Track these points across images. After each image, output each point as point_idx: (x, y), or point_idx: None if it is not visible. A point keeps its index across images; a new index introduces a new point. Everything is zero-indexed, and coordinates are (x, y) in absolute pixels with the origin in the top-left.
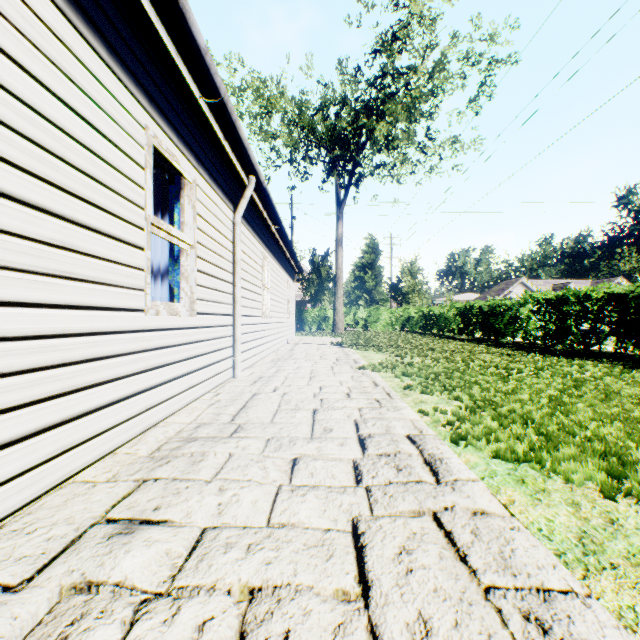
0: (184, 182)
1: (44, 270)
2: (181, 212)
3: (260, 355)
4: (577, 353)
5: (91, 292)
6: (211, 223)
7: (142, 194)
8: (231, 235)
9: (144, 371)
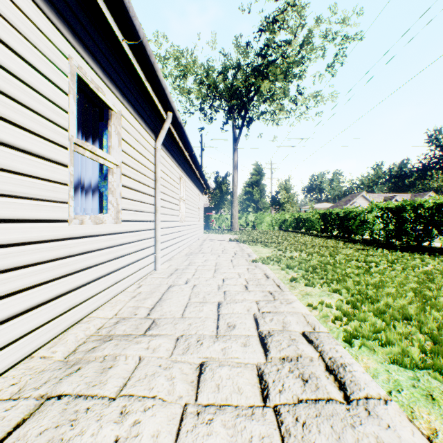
0: (111, 112)
1: None
2: (108, 137)
3: (177, 250)
4: (413, 248)
5: (2, 205)
6: (135, 148)
7: (65, 116)
8: (153, 158)
9: (67, 275)
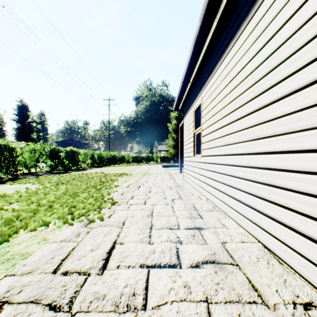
0: None
1: (316, 125)
2: None
3: None
4: None
5: None
6: None
7: None
8: None
9: None
